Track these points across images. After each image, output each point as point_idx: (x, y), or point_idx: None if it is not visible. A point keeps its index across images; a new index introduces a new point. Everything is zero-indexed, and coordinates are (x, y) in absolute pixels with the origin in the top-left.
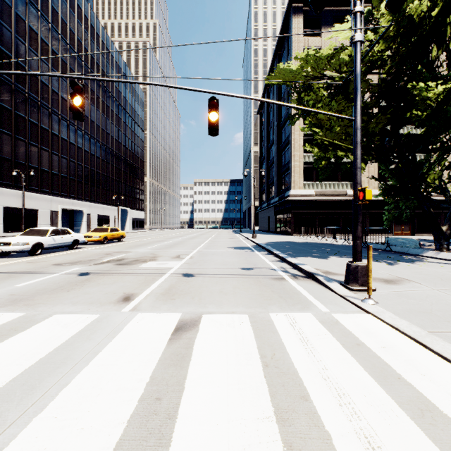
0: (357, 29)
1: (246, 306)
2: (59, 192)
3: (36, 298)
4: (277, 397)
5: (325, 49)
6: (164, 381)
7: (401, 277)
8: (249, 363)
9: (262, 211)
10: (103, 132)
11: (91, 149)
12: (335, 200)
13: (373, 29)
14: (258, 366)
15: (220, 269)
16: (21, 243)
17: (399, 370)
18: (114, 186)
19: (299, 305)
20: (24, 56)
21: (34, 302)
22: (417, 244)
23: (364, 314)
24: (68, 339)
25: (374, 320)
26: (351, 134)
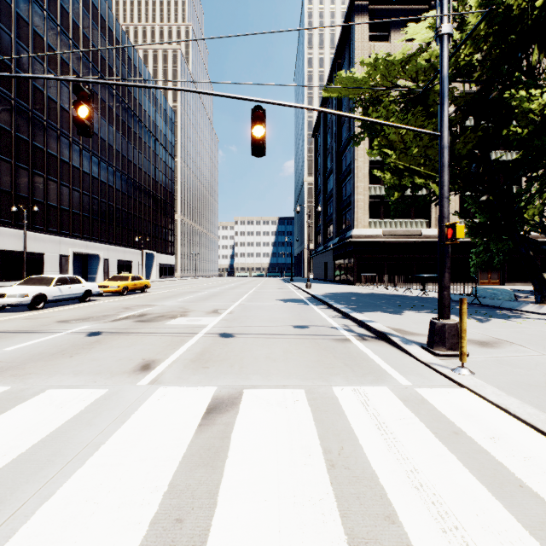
0: (444, 19)
1: (301, 377)
2: (70, 232)
3: (29, 366)
4: (351, 517)
5: (397, 53)
6: (189, 491)
7: (498, 338)
8: (309, 462)
9: (318, 256)
10: (124, 159)
11: (109, 179)
12: (407, 242)
13: (457, 27)
14: (322, 467)
15: (266, 327)
16: (18, 294)
17: (519, 473)
18: (137, 225)
19: (370, 376)
20: (26, 65)
21: (24, 372)
22: (512, 295)
23: (458, 389)
24: (62, 425)
25: (472, 397)
26: (432, 157)
